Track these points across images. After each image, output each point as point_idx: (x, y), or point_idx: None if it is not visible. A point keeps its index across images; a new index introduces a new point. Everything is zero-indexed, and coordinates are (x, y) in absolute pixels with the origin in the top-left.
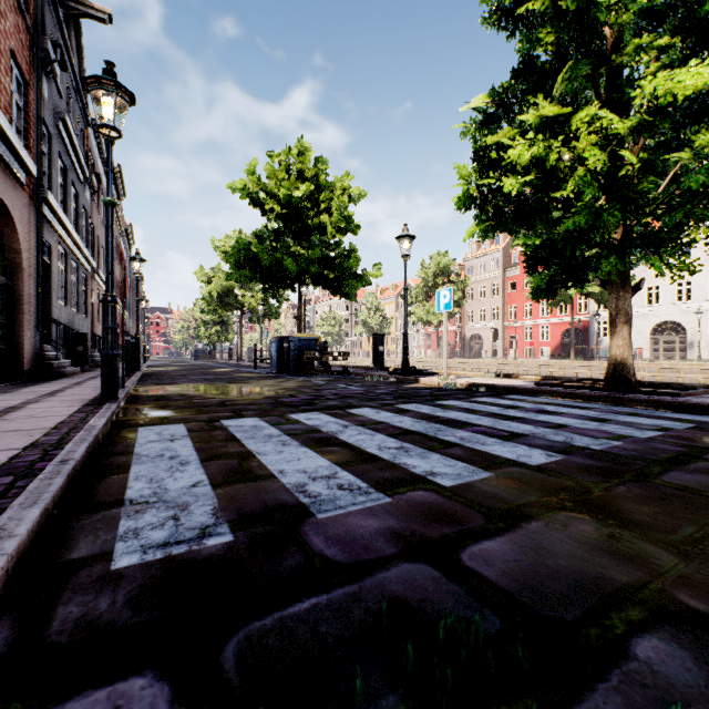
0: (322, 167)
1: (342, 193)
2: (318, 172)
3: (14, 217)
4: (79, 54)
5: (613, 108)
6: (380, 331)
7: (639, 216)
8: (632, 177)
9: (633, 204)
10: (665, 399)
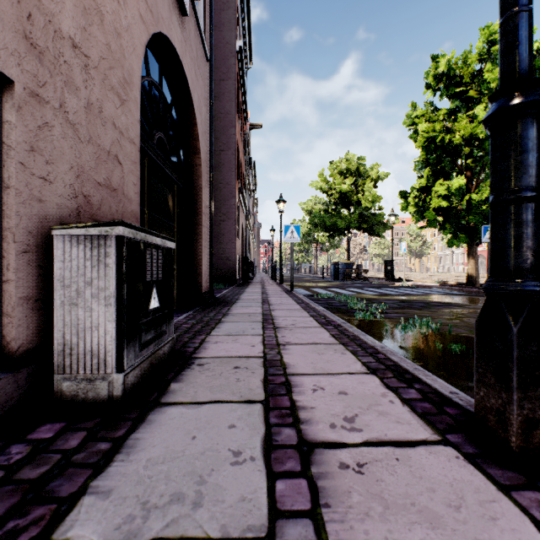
0: (362, 162)
1: (370, 181)
2: (358, 166)
3: (243, 226)
4: (249, 142)
5: (458, 173)
6: (420, 252)
7: (459, 220)
8: (449, 209)
9: (455, 216)
10: (462, 288)
